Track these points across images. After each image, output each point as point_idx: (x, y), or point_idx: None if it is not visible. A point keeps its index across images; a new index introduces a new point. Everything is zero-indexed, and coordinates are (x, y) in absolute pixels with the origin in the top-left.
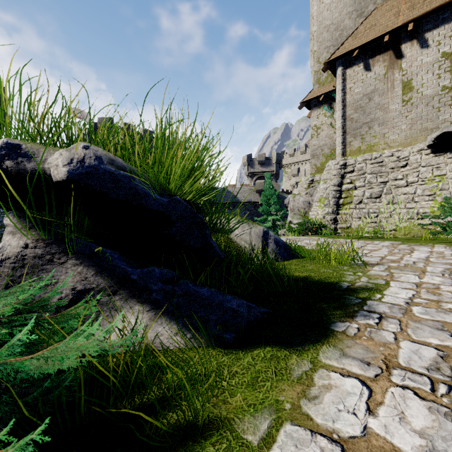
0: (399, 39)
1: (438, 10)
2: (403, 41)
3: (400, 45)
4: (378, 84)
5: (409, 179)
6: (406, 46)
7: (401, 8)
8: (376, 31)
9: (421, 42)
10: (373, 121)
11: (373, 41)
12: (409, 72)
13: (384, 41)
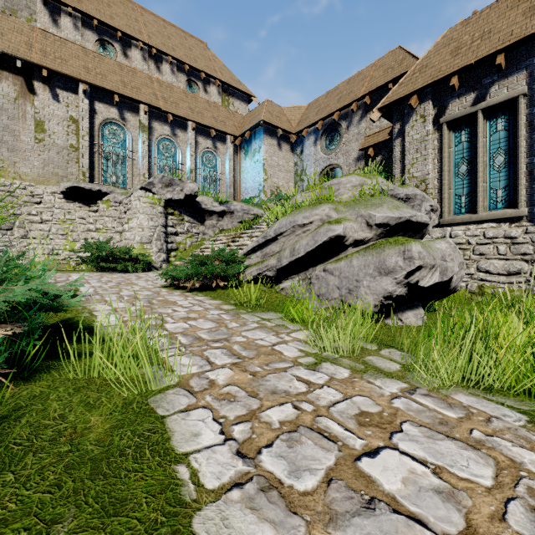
0: (32, 74)
1: (68, 78)
2: (36, 79)
3: (33, 80)
4: (7, 104)
5: (44, 216)
6: (39, 86)
7: (33, 43)
8: (6, 45)
9: (53, 93)
10: (0, 142)
11: (2, 53)
12: (43, 114)
13: (17, 65)
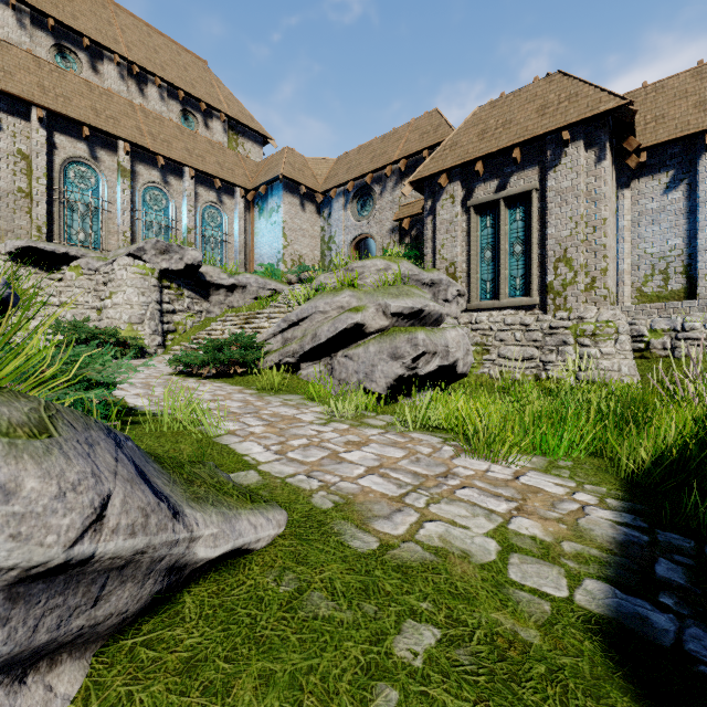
0: None
1: (16, 99)
2: None
3: None
4: None
5: None
6: None
7: None
8: None
9: None
10: None
11: None
12: None
13: None
